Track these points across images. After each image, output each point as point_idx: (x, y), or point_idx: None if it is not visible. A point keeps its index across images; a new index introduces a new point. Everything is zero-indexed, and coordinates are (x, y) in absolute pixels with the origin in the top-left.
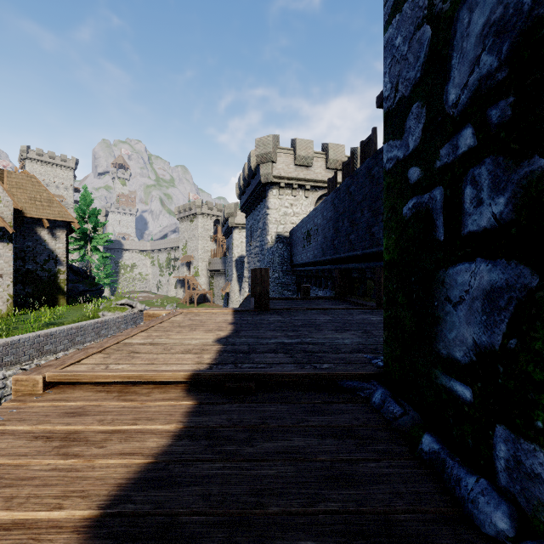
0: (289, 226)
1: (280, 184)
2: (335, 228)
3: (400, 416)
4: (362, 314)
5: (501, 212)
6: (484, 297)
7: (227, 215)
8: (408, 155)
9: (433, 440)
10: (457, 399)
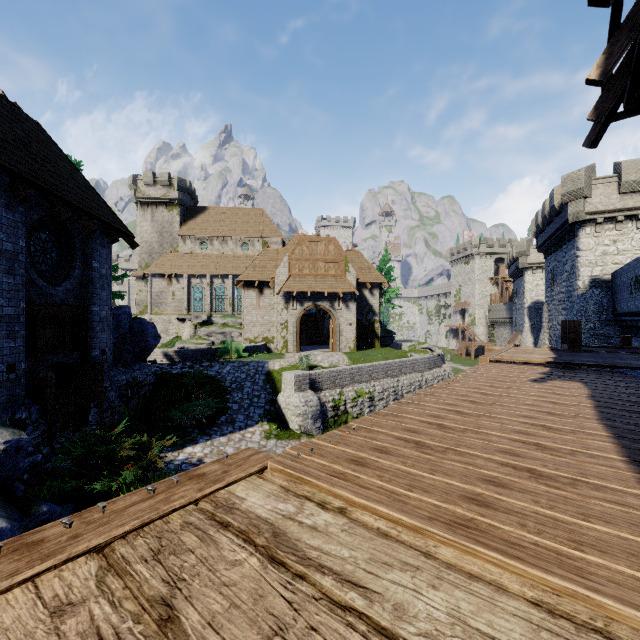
0: (610, 267)
1: (595, 221)
2: None
3: None
4: None
5: None
6: None
7: (516, 255)
8: None
9: None
10: None
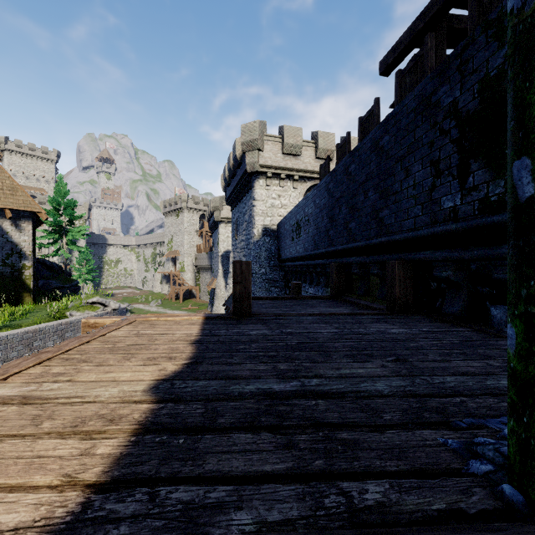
0: (276, 219)
1: (267, 174)
2: (330, 216)
3: None
4: (375, 322)
5: None
6: None
7: (212, 209)
8: None
9: None
10: None
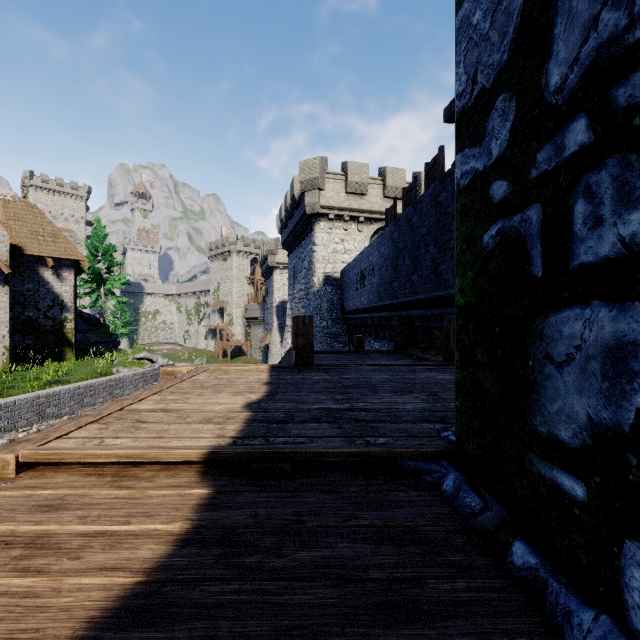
0: (339, 265)
1: (328, 216)
2: (394, 267)
3: (480, 511)
4: (427, 371)
5: (632, 233)
6: (605, 356)
7: (266, 253)
8: (490, 166)
9: (528, 551)
10: (563, 497)
